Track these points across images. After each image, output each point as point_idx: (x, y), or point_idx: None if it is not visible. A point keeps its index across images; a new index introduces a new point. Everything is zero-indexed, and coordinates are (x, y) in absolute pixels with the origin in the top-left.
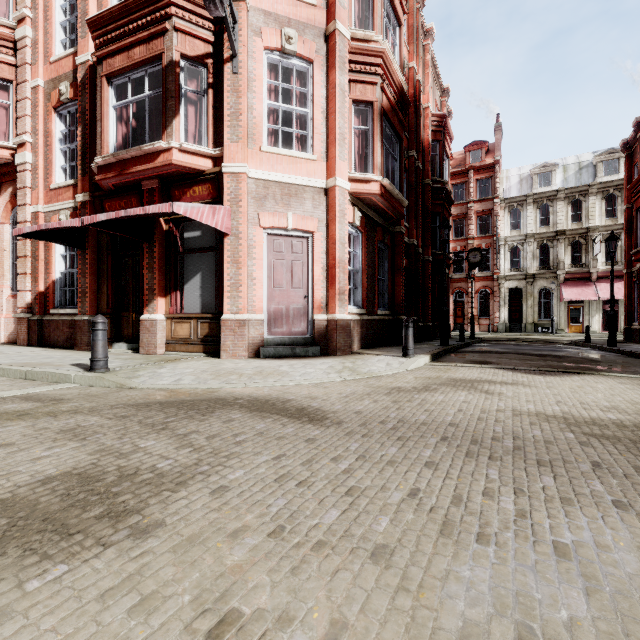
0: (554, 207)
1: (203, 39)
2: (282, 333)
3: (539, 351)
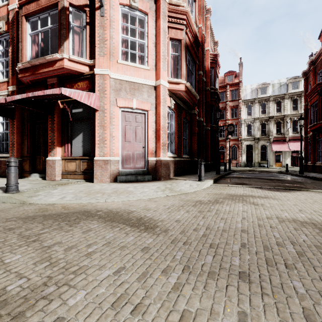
0: (268, 104)
1: None
2: (130, 168)
3: (267, 177)
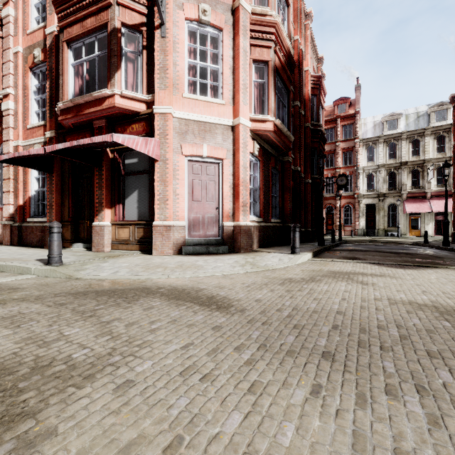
0: (399, 145)
1: (139, 12)
2: (199, 236)
3: (393, 249)
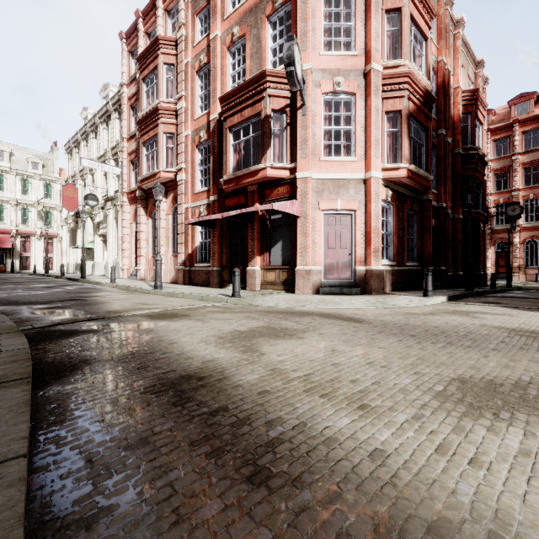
0: None
1: (284, 97)
2: (333, 279)
3: None
